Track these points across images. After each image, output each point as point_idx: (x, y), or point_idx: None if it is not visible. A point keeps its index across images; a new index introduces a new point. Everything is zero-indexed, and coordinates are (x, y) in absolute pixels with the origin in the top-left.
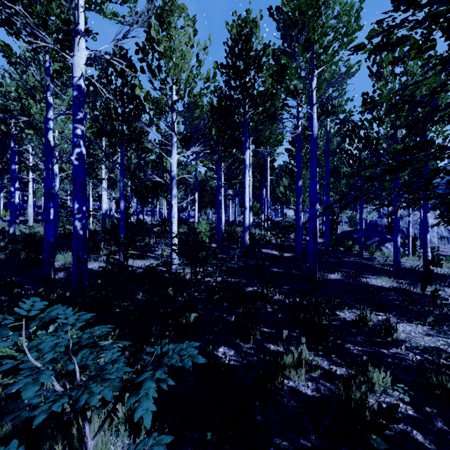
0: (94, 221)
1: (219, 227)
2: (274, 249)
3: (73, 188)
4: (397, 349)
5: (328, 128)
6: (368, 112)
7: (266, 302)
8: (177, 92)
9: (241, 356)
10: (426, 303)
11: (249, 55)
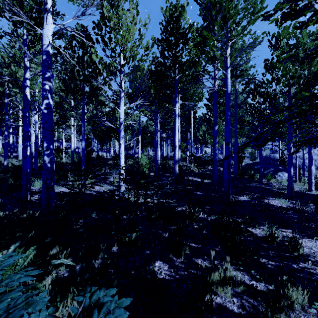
0: (66, 156)
1: (156, 161)
2: (196, 177)
3: (42, 131)
4: (304, 263)
5: (236, 87)
6: (285, 61)
7: (193, 220)
8: (124, 58)
9: (174, 270)
10: (317, 220)
11: (179, 32)
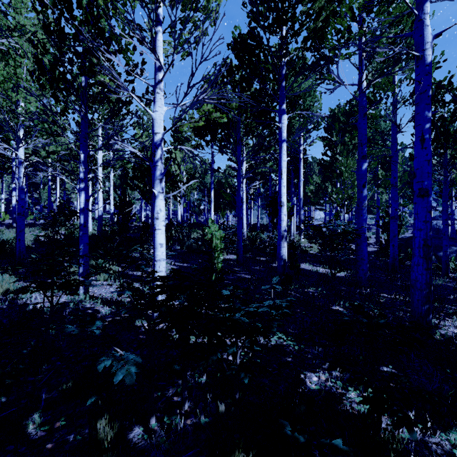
0: (95, 225)
1: (240, 233)
2: (317, 264)
3: None
4: None
5: (395, 92)
6: None
7: None
8: None
9: None
10: None
11: None
